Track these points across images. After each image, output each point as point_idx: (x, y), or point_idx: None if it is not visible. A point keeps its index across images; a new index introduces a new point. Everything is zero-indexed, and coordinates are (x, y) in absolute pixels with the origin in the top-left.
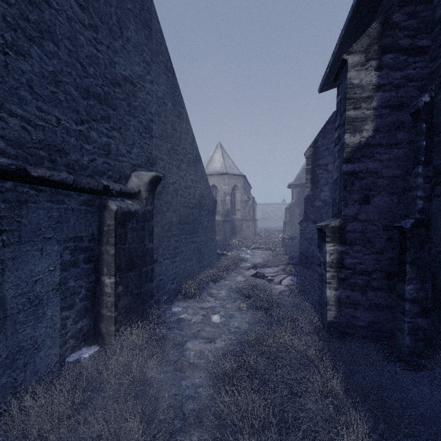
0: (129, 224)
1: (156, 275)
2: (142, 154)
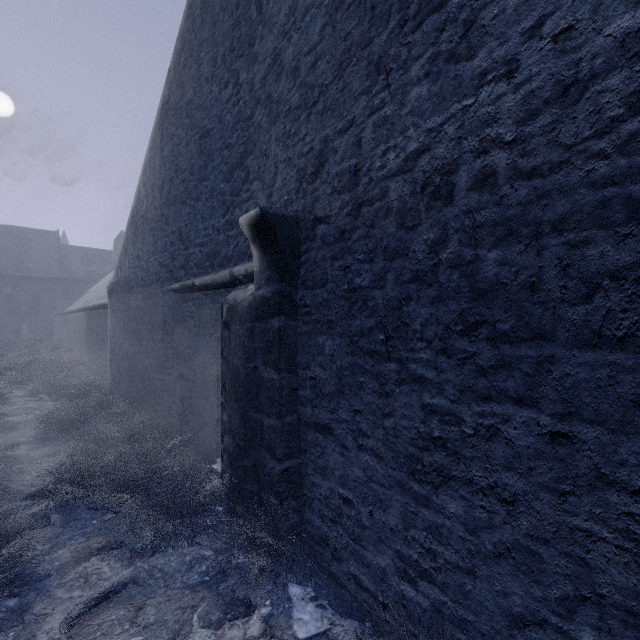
0: (233, 325)
1: (329, 470)
2: (291, 174)
